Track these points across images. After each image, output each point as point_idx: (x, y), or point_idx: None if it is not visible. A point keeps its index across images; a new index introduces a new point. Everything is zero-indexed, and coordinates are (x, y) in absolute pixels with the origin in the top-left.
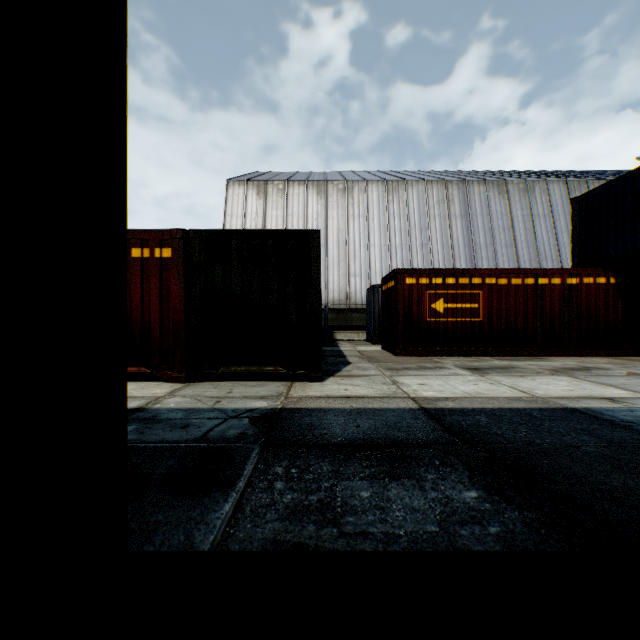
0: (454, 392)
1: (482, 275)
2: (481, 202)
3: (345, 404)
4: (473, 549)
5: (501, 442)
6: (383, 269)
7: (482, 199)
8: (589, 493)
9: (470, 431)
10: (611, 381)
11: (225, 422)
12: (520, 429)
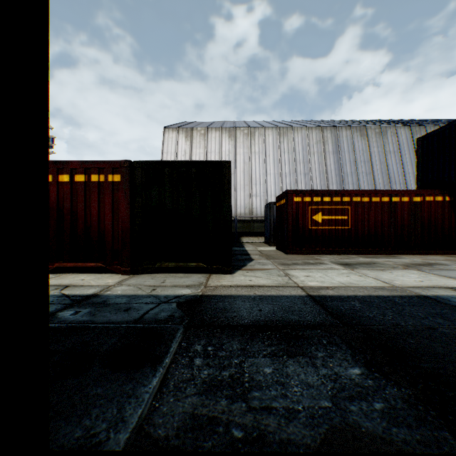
0: (332, 282)
1: (350, 195)
2: (348, 142)
3: (250, 292)
4: (363, 425)
5: (374, 324)
6: (276, 191)
7: (348, 140)
8: (453, 371)
9: (348, 314)
10: (450, 274)
11: (158, 306)
12: (387, 313)
